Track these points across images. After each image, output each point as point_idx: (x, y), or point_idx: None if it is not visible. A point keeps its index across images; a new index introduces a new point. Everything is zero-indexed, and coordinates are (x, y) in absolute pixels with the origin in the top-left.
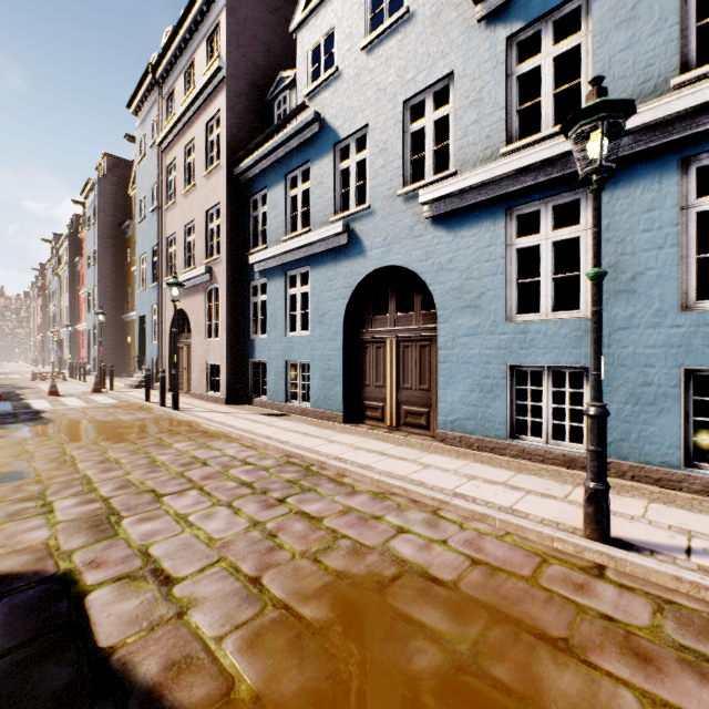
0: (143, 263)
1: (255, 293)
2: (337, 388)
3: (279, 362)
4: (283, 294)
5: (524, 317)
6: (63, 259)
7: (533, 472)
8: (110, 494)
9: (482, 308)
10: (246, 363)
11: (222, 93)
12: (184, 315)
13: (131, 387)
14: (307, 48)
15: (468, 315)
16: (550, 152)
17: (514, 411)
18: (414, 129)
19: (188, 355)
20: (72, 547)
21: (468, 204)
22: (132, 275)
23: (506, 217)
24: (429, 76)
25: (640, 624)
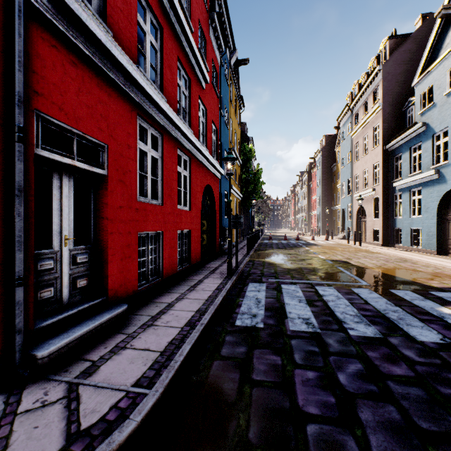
0: (343, 185)
1: (396, 198)
2: (433, 240)
3: (407, 229)
4: (408, 199)
5: None
6: (304, 183)
7: None
8: (347, 257)
9: None
10: (391, 229)
11: (379, 115)
12: (362, 208)
13: (338, 239)
14: (420, 93)
15: None
16: None
17: None
18: None
19: (364, 225)
20: (344, 260)
21: None
22: (336, 188)
23: None
24: None
25: None
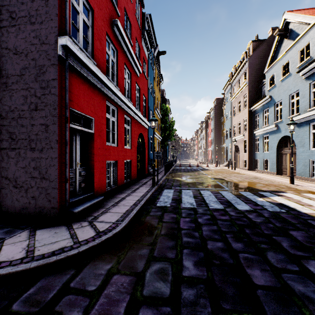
0: (226, 131)
1: (256, 140)
2: (274, 166)
3: (261, 159)
4: (262, 141)
5: (313, 148)
6: (203, 129)
7: (306, 182)
8: (224, 176)
9: (304, 146)
10: (253, 160)
11: (246, 89)
12: (237, 146)
13: (223, 166)
14: (268, 78)
15: (301, 148)
16: (313, 113)
17: (311, 171)
18: (292, 101)
19: (238, 157)
20: (222, 178)
21: (301, 122)
22: (223, 133)
23: (310, 125)
24: (294, 90)
25: (281, 186)
